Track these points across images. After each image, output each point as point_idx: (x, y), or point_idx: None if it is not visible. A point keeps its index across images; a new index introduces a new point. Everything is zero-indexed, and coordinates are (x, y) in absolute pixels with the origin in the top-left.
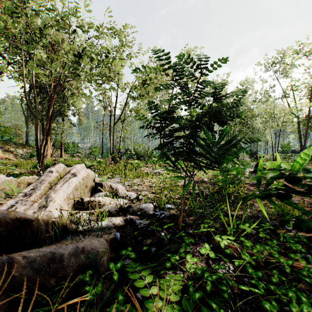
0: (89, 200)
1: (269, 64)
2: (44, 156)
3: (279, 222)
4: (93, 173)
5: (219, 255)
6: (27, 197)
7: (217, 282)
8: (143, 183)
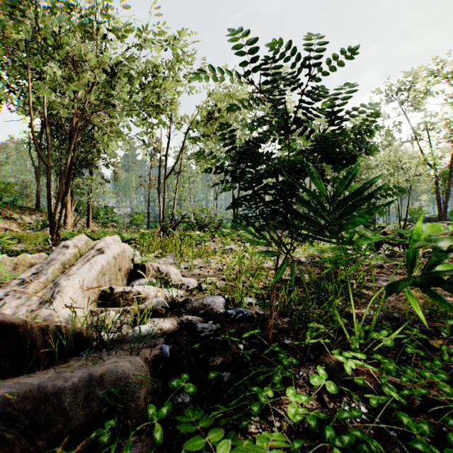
0: (123, 291)
1: (392, 91)
2: (60, 225)
3: (450, 330)
4: (131, 250)
5: (343, 388)
6: (24, 285)
7: (351, 448)
8: (208, 265)
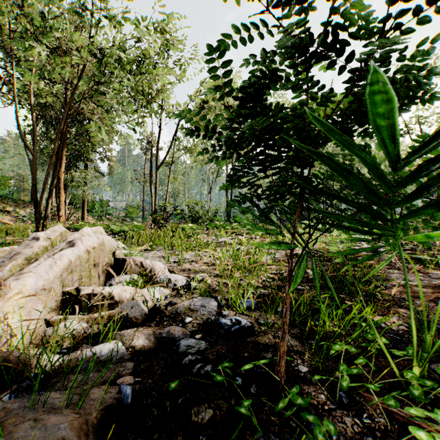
0: (91, 293)
1: None
2: (46, 217)
3: None
4: (114, 242)
5: None
6: None
7: None
8: (200, 259)
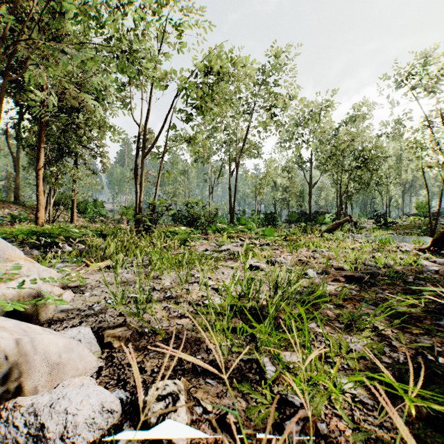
0: None
1: (401, 75)
2: None
3: None
4: None
5: None
6: None
7: None
8: (186, 290)
